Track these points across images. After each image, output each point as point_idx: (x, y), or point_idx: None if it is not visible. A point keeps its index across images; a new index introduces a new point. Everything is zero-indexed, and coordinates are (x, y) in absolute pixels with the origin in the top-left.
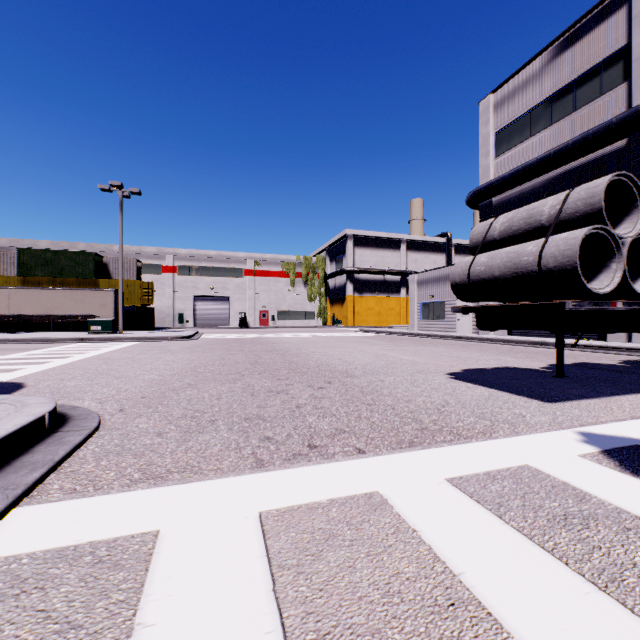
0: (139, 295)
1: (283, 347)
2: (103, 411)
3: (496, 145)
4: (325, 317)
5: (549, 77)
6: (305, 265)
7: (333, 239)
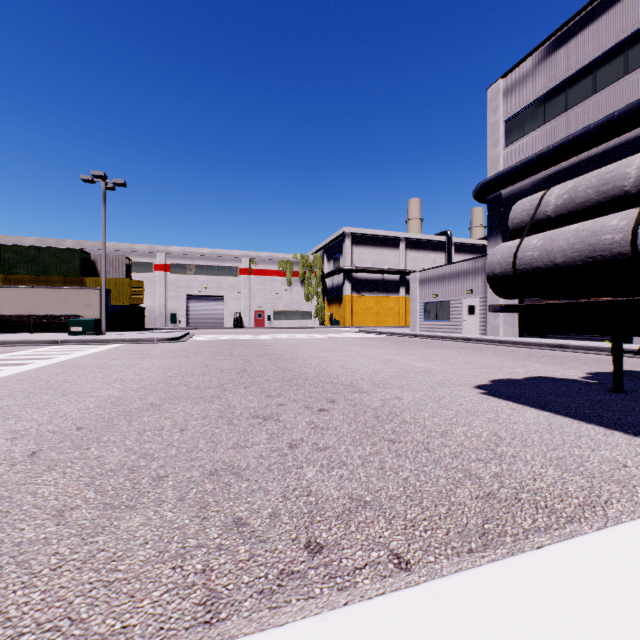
0: (128, 294)
1: (277, 350)
2: (4, 456)
3: (506, 134)
4: (322, 317)
5: (565, 58)
6: (302, 264)
7: (331, 237)
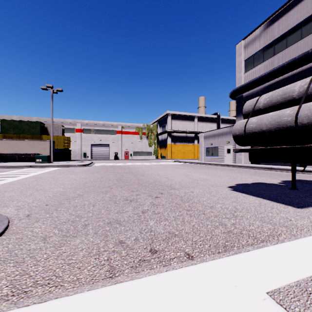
0: (63, 143)
1: (135, 170)
2: (16, 216)
3: (245, 66)
4: (157, 154)
5: (273, 30)
6: (147, 128)
7: (161, 116)
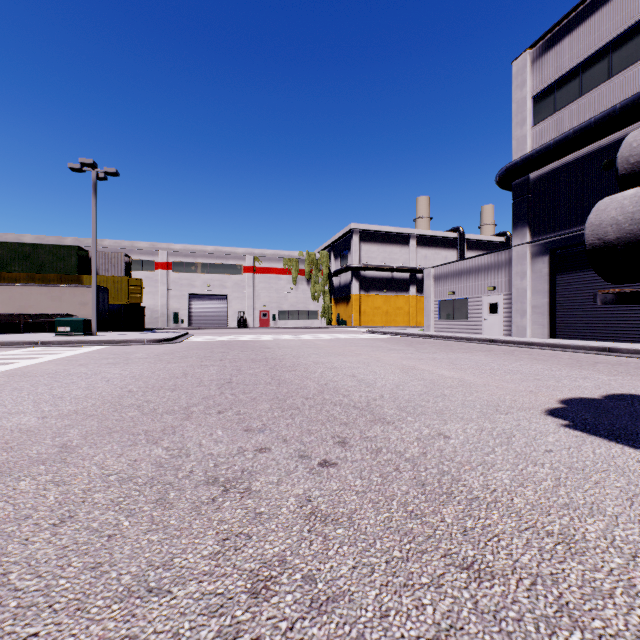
0: (127, 293)
1: (277, 354)
2: None
3: (534, 111)
4: (329, 317)
5: (608, 18)
6: (308, 261)
7: (338, 234)
